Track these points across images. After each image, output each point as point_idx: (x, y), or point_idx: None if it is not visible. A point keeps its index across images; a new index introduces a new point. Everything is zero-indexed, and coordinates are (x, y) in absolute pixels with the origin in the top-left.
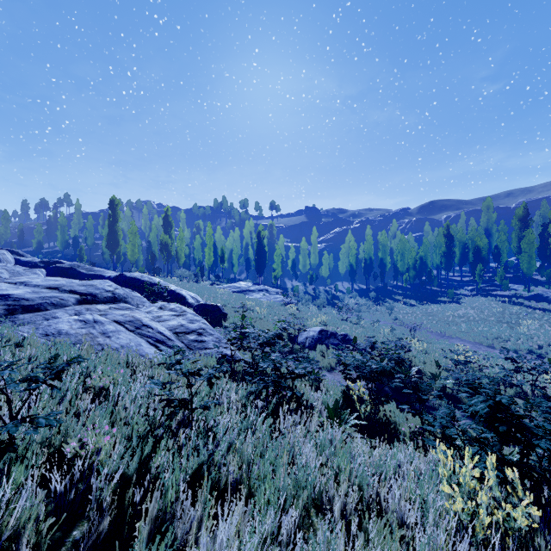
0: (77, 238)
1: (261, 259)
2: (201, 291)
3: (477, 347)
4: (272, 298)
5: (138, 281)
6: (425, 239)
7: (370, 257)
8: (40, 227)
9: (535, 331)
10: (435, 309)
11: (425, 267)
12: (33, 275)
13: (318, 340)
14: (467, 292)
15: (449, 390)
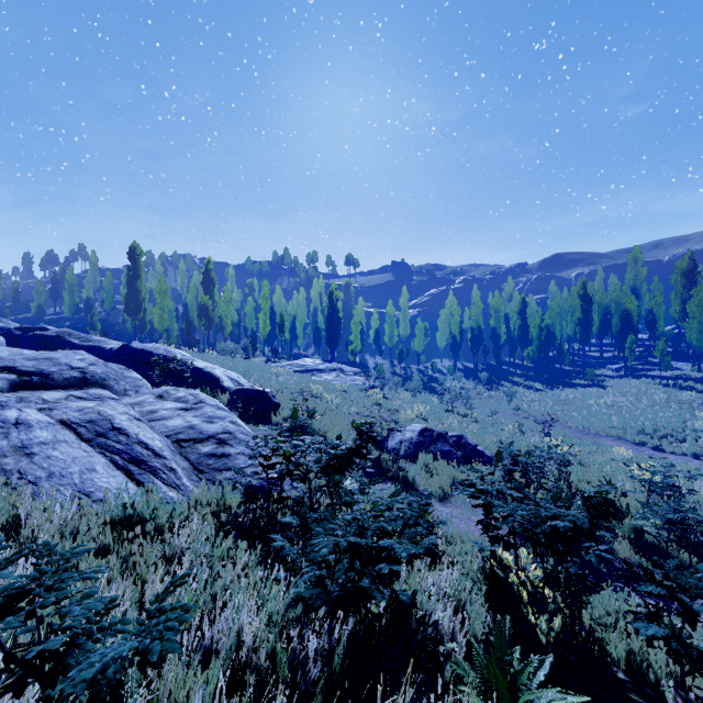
0: (90, 300)
1: (333, 328)
2: (248, 370)
3: (638, 450)
4: (348, 380)
5: (148, 354)
6: (553, 302)
7: (479, 326)
8: (40, 286)
9: None
10: (571, 395)
11: (553, 339)
12: None
13: (420, 445)
14: (610, 372)
15: (647, 536)
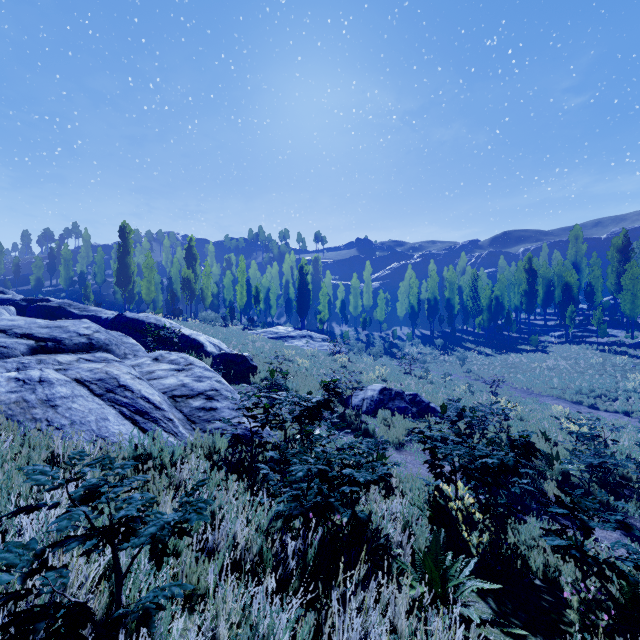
0: (83, 274)
1: (304, 299)
2: (227, 337)
3: (576, 408)
4: (317, 346)
5: (141, 323)
6: (502, 275)
7: (435, 297)
8: (39, 261)
9: None
10: (517, 360)
11: (502, 309)
12: None
13: (380, 402)
14: (553, 339)
15: (573, 478)
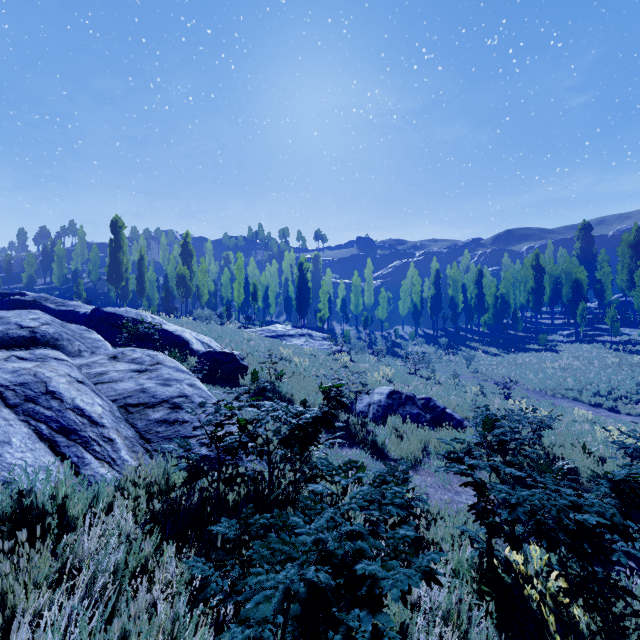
0: (77, 271)
1: (303, 297)
2: (220, 335)
3: (595, 411)
4: (317, 345)
5: (119, 317)
6: (507, 273)
7: (438, 295)
8: (31, 258)
9: None
10: (526, 359)
11: (507, 307)
12: None
13: (388, 408)
14: (562, 338)
15: None
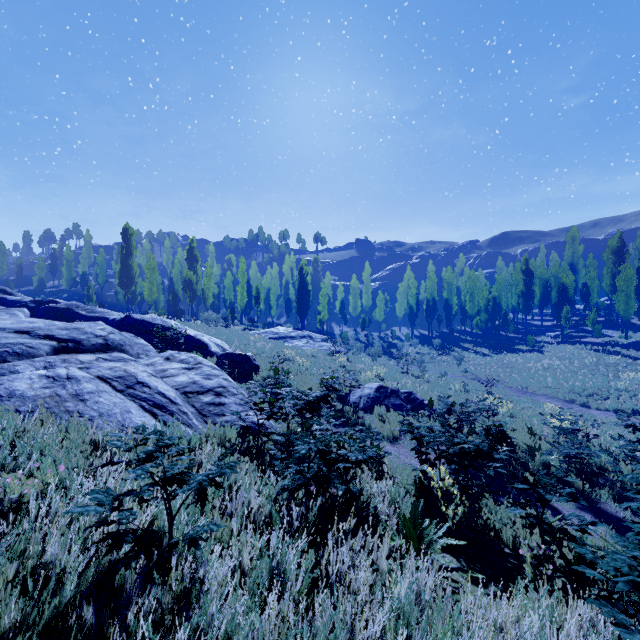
0: (85, 275)
1: (303, 300)
2: (229, 337)
3: (568, 406)
4: (317, 346)
5: (148, 324)
6: (499, 276)
7: (433, 298)
8: (41, 262)
9: (639, 387)
10: (513, 359)
11: (499, 309)
12: (8, 315)
13: (376, 400)
14: (549, 339)
15: (553, 469)
